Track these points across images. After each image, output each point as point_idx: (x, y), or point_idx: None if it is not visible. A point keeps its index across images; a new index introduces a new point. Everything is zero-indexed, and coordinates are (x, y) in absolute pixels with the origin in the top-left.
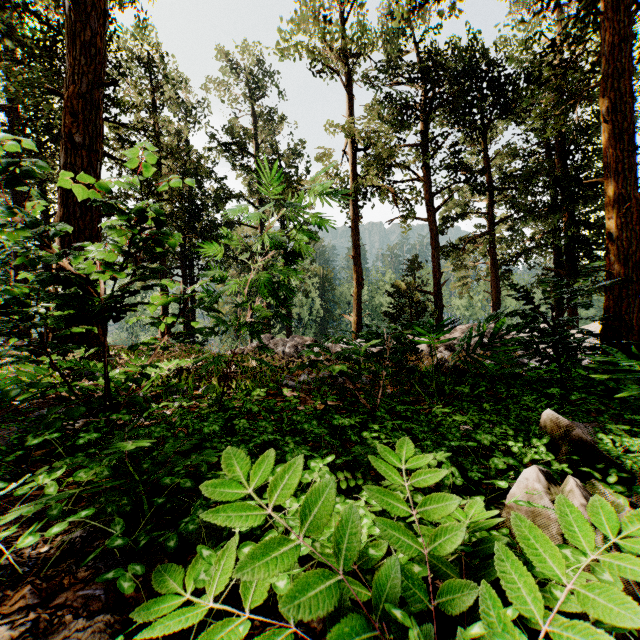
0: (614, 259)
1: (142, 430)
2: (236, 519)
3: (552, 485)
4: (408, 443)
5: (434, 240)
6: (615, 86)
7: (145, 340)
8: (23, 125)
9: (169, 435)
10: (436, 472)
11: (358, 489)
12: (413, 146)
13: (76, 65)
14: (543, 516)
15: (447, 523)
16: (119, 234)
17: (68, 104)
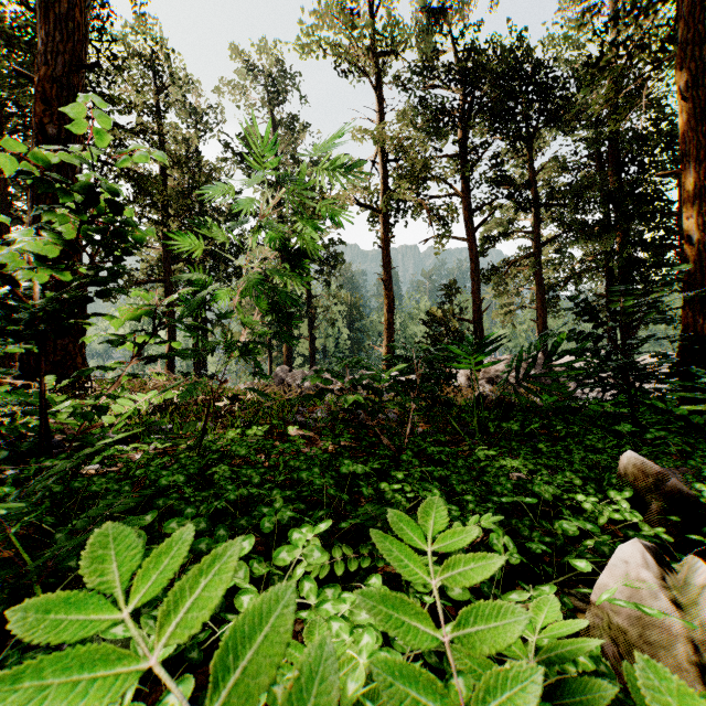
0: (694, 267)
1: (78, 481)
2: (58, 693)
3: (667, 572)
4: (438, 507)
5: (474, 262)
6: (696, 55)
7: (107, 364)
8: (1, 124)
9: (115, 488)
10: (484, 560)
11: (366, 571)
12: (450, 157)
13: (50, 43)
14: (660, 628)
15: (507, 663)
16: (60, 221)
17: (40, 89)
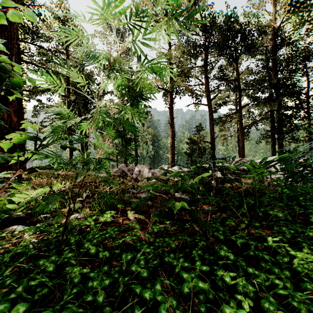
0: None
1: None
2: None
3: None
4: None
5: (211, 115)
6: None
7: None
8: None
9: None
10: None
11: None
12: (200, 67)
13: None
14: None
15: None
16: None
17: None
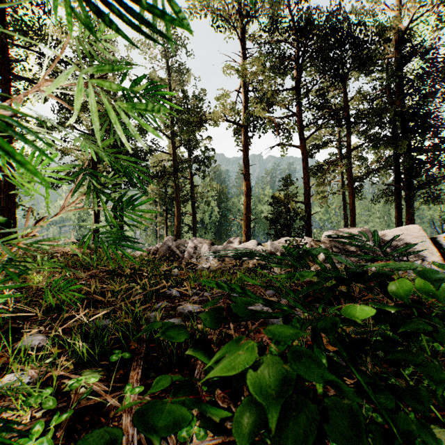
0: None
1: None
2: None
3: None
4: None
5: (305, 162)
6: None
7: None
8: None
9: None
10: None
11: None
12: (288, 90)
13: None
14: None
15: None
16: None
17: None
